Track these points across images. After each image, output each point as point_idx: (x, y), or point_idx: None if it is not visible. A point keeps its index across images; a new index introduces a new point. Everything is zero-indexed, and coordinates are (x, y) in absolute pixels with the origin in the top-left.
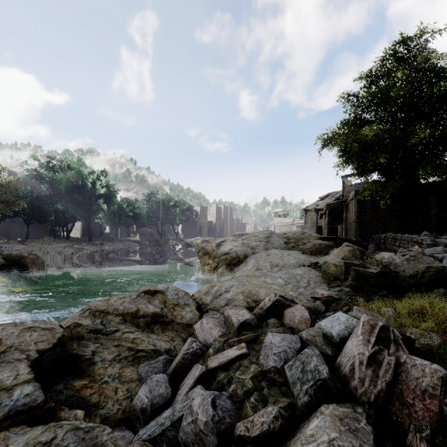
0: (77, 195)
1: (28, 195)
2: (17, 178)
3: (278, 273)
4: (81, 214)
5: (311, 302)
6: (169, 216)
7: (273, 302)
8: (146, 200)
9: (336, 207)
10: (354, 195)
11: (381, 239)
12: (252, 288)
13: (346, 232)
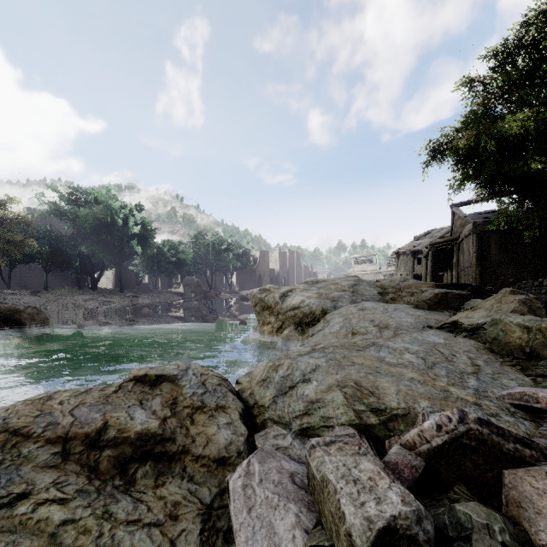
0: (104, 235)
1: (44, 235)
2: (31, 213)
3: (397, 341)
4: (110, 259)
5: (524, 422)
6: (220, 263)
7: (454, 435)
8: (192, 243)
9: (442, 247)
10: (472, 230)
11: (544, 285)
12: (361, 376)
13: (458, 281)
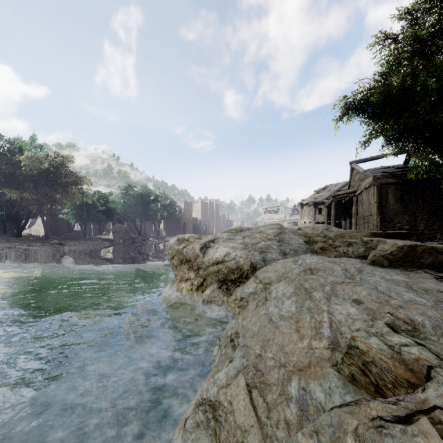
0: (28, 183)
1: None
2: None
3: None
4: (34, 207)
5: None
6: (148, 212)
7: None
8: (122, 194)
9: (341, 199)
10: (373, 182)
11: None
12: None
13: (357, 228)
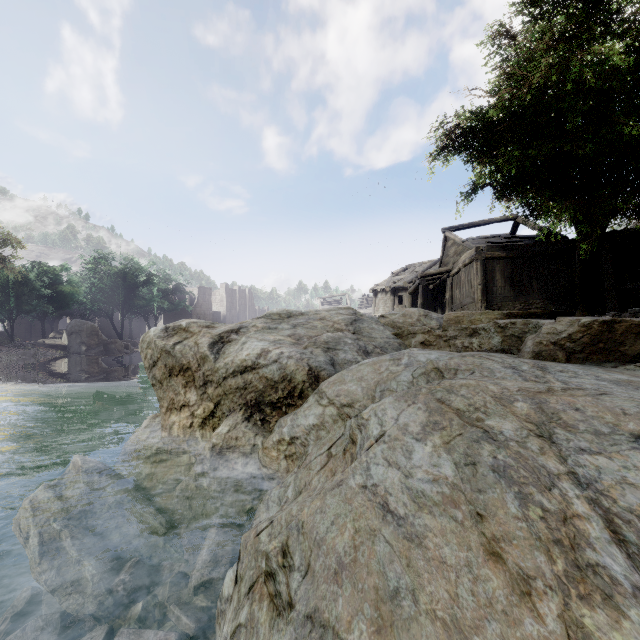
0: None
1: None
2: None
3: None
4: None
5: None
6: (136, 301)
7: None
8: (87, 269)
9: (429, 282)
10: (475, 256)
11: None
12: None
13: None
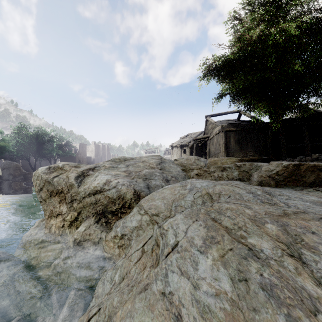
0: None
1: None
2: None
3: None
4: None
5: None
6: (43, 150)
7: None
8: (14, 133)
9: (199, 142)
10: (221, 129)
11: None
12: None
13: None
